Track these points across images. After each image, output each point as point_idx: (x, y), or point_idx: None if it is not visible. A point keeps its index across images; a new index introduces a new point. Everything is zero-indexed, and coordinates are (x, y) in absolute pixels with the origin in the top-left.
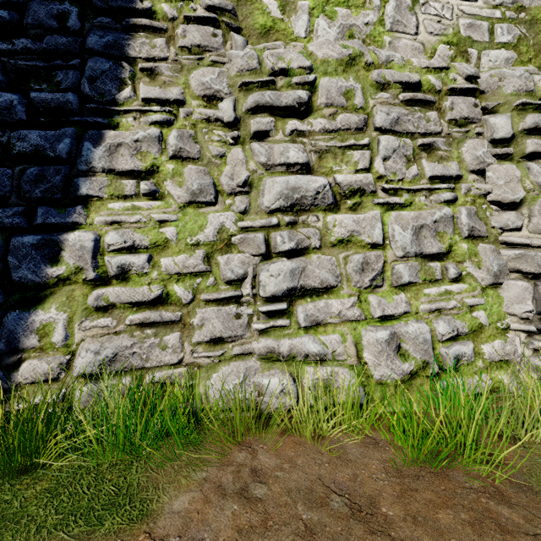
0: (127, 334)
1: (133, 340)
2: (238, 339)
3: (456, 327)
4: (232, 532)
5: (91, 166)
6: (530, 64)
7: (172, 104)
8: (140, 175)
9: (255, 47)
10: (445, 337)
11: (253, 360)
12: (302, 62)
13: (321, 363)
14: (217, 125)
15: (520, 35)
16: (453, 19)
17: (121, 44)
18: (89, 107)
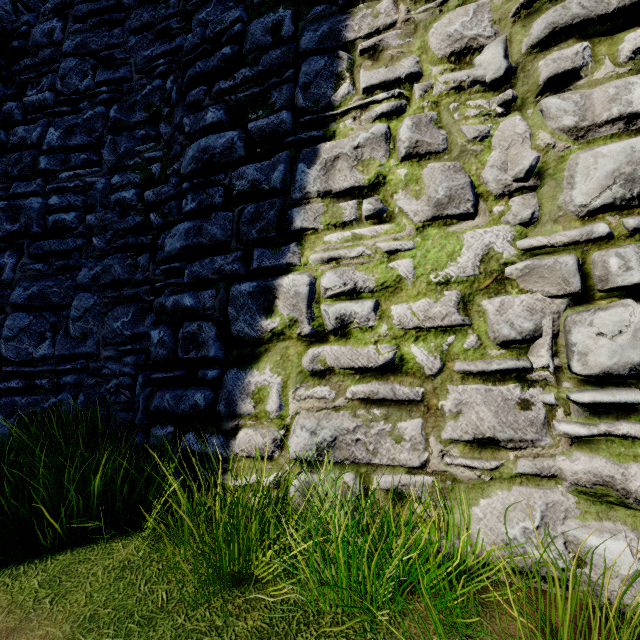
0: (348, 411)
1: (356, 421)
2: (527, 446)
3: None
4: None
5: (305, 191)
6: None
7: (402, 84)
8: (361, 192)
9: None
10: None
11: (558, 490)
12: None
13: None
14: (473, 92)
15: None
16: None
17: (337, 30)
18: (302, 122)
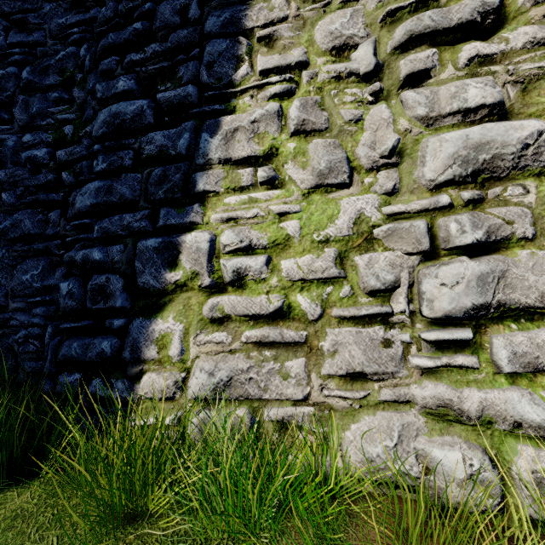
0: (242, 354)
1: (250, 362)
2: (388, 377)
3: None
4: None
5: (208, 158)
6: None
7: (292, 70)
8: (257, 161)
9: None
10: None
11: (412, 413)
12: None
13: None
14: (350, 82)
15: None
16: None
17: (238, 18)
18: (206, 96)
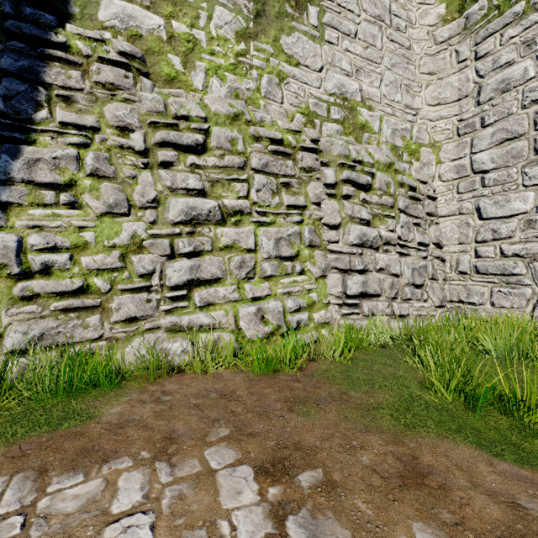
0: (52, 318)
1: (58, 322)
2: (149, 317)
3: (299, 303)
4: (151, 413)
5: (10, 176)
6: (350, 136)
7: (88, 129)
8: (59, 187)
9: (162, 92)
10: (292, 310)
11: (161, 332)
12: (199, 113)
13: (211, 331)
14: (129, 152)
15: (345, 116)
16: (305, 98)
17: (36, 70)
18: (4, 123)
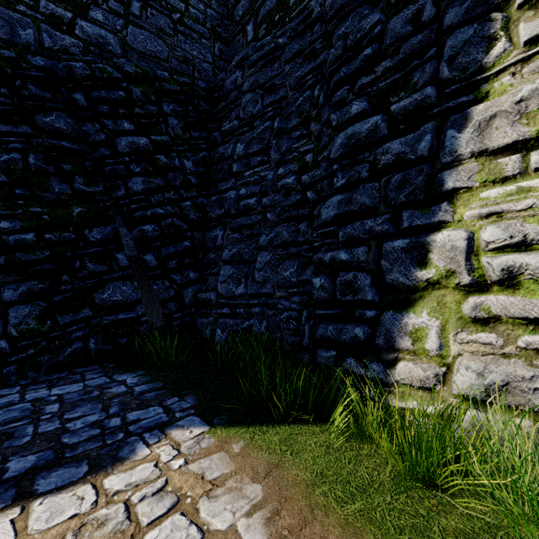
0: (520, 360)
1: (533, 370)
2: None
3: None
4: None
5: (456, 154)
6: None
7: None
8: (525, 145)
9: None
10: None
11: None
12: None
13: None
14: None
15: None
16: None
17: None
18: (448, 92)
